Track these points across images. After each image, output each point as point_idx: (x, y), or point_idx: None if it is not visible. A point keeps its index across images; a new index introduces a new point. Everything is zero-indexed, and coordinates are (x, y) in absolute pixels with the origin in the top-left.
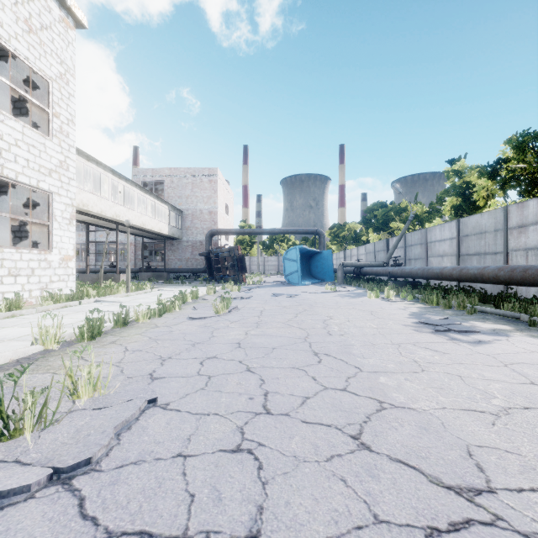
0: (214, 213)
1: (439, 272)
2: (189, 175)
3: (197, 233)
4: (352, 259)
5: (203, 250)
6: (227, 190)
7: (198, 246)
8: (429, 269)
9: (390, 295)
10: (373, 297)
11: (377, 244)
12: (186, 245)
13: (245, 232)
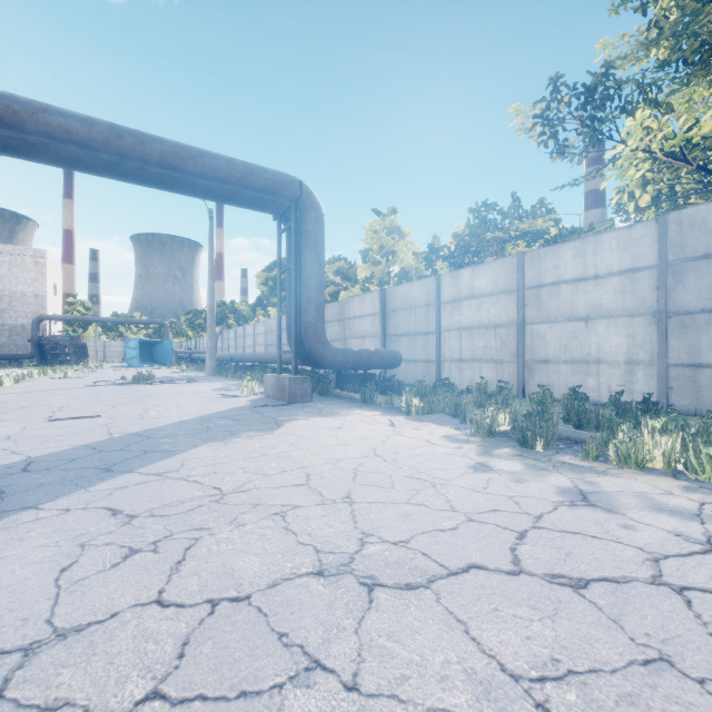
0: (42, 296)
1: None
2: (6, 253)
3: (17, 316)
4: (201, 346)
5: (27, 336)
6: (56, 269)
7: (20, 331)
8: None
9: (184, 368)
10: (175, 369)
11: None
12: (1, 329)
13: (83, 320)
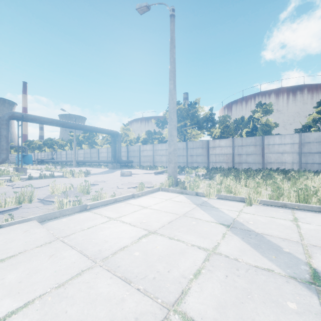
0: None
1: (60, 161)
2: None
3: None
4: (38, 157)
5: None
6: None
7: None
8: (58, 160)
9: (51, 165)
10: (47, 165)
11: (48, 153)
12: None
13: None
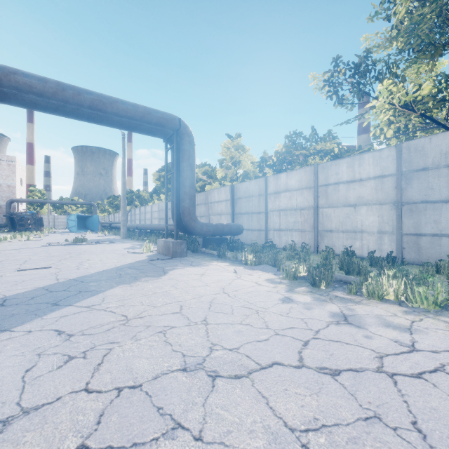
0: (13, 187)
1: None
2: None
3: None
4: (117, 219)
5: (2, 212)
6: (22, 168)
7: None
8: None
9: (106, 233)
10: (100, 234)
11: None
12: None
13: (40, 202)
